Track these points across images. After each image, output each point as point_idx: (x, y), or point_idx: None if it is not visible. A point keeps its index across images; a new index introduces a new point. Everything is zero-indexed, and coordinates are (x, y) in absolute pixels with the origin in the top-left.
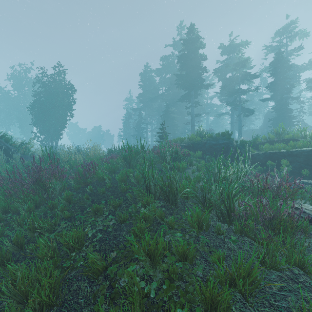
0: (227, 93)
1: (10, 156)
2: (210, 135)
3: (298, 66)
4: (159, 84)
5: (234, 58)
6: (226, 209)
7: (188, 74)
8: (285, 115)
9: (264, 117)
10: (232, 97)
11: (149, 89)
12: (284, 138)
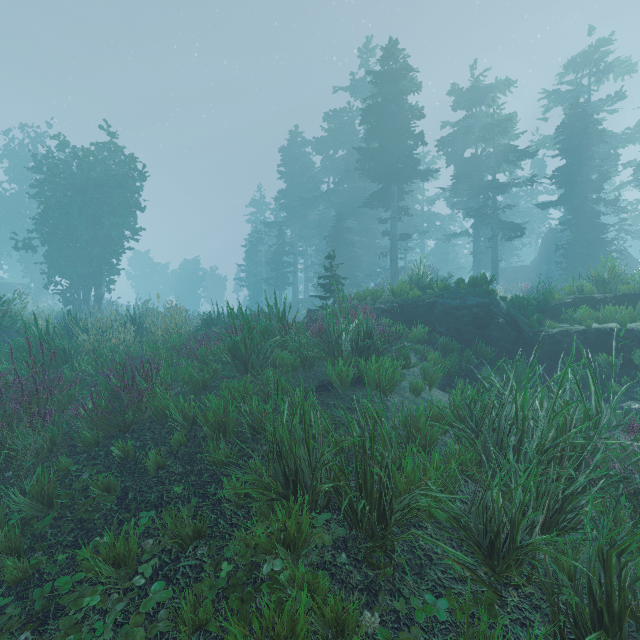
0: (468, 190)
1: None
2: (444, 285)
3: (614, 134)
4: (322, 171)
5: (480, 116)
6: (597, 609)
7: (386, 148)
8: (593, 237)
9: (542, 242)
10: (476, 198)
11: (300, 181)
12: (618, 292)
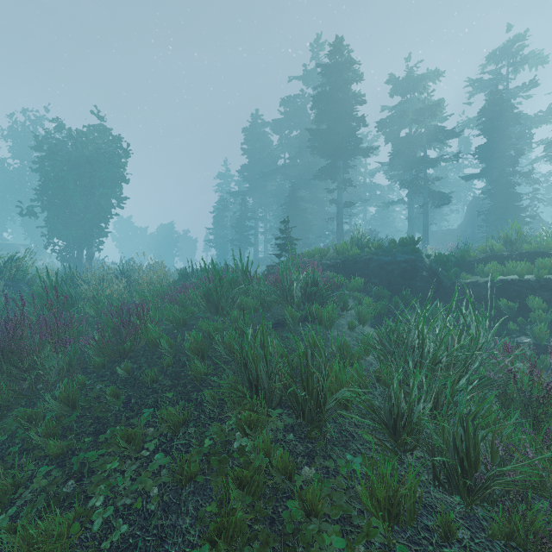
0: (403, 165)
1: None
2: (379, 245)
3: (529, 116)
4: (279, 148)
5: (414, 101)
6: (459, 458)
7: (333, 129)
8: (509, 205)
9: (468, 209)
10: (410, 171)
11: (260, 157)
12: (522, 251)
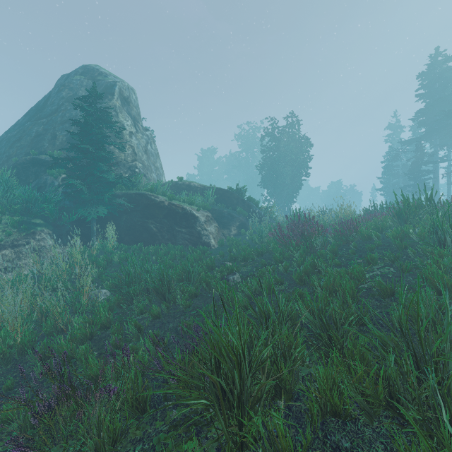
0: None
1: (260, 220)
2: None
3: None
4: None
5: None
6: None
7: None
8: None
9: None
10: None
11: (441, 96)
12: None
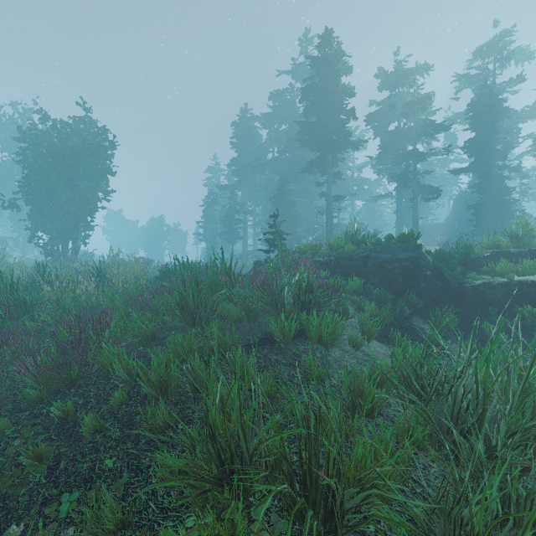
0: (392, 158)
1: None
2: (376, 240)
3: (516, 111)
4: (267, 142)
5: (402, 95)
6: None
7: (322, 122)
8: (499, 198)
9: (454, 203)
10: (399, 165)
11: (249, 151)
12: (531, 247)
